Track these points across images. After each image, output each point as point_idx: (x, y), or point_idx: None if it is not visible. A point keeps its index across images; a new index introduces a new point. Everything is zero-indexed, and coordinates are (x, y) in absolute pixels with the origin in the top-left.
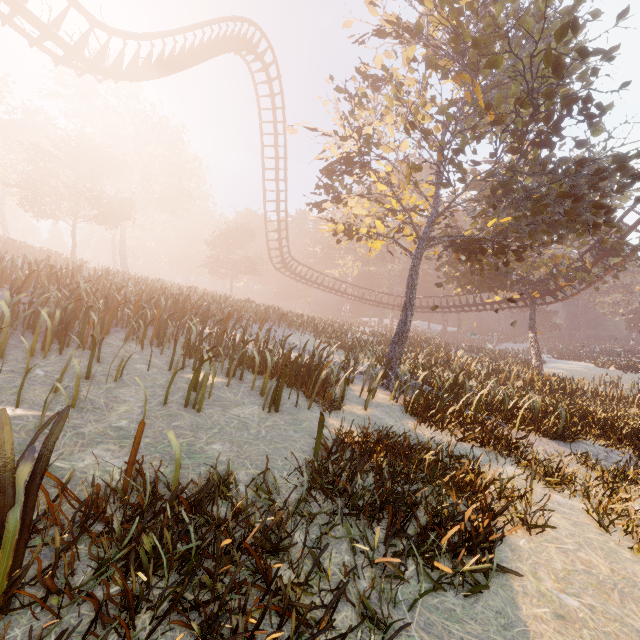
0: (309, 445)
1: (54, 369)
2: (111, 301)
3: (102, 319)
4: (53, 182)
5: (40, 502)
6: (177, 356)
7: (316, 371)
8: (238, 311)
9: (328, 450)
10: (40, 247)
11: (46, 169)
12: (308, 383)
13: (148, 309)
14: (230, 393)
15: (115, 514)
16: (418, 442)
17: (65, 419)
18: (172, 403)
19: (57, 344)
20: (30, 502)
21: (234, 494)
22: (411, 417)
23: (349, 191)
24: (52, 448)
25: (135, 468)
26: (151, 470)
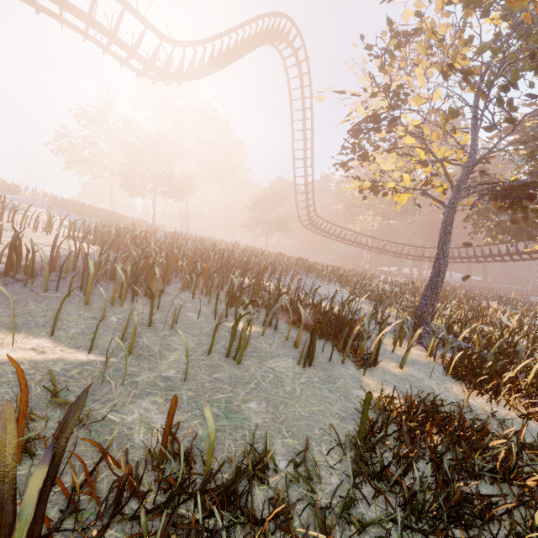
0: (346, 410)
1: (125, 316)
2: (174, 257)
3: (165, 272)
4: (142, 169)
5: (87, 462)
6: (221, 305)
7: (348, 325)
8: (272, 263)
9: (370, 422)
10: (132, 217)
11: (136, 160)
12: (339, 336)
13: (200, 263)
14: (266, 343)
15: (142, 506)
16: (474, 418)
17: (81, 408)
18: (214, 352)
19: (131, 293)
20: (39, 510)
21: (270, 471)
22: (454, 379)
23: (376, 147)
24: (64, 445)
25: (172, 435)
26: (190, 430)
